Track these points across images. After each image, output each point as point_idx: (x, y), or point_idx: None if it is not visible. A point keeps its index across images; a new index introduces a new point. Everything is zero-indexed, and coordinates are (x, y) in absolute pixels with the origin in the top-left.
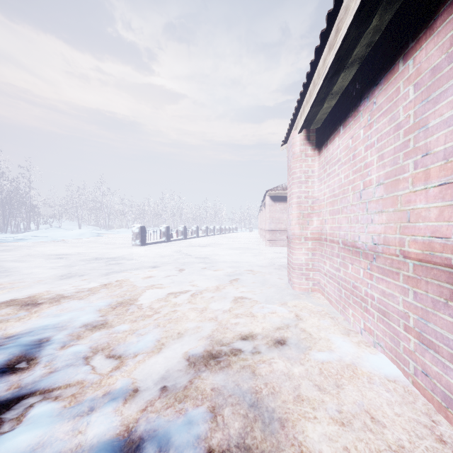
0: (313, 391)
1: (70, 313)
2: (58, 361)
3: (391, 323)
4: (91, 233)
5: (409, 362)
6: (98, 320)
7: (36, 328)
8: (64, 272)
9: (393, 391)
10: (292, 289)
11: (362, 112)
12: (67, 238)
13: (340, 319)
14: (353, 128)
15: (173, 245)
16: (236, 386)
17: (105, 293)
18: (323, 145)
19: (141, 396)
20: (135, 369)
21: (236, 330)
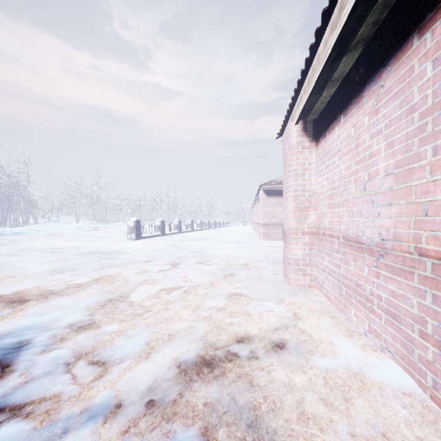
0: (318, 406)
1: (56, 312)
2: (35, 368)
3: (403, 328)
4: (88, 227)
5: (426, 373)
6: (85, 320)
7: (18, 329)
8: (56, 267)
9: (410, 408)
10: (288, 285)
11: (367, 97)
12: (64, 231)
13: (341, 318)
14: (356, 116)
15: (168, 239)
16: (232, 400)
17: (95, 289)
18: (321, 136)
19: (124, 412)
20: (120, 379)
21: (231, 331)
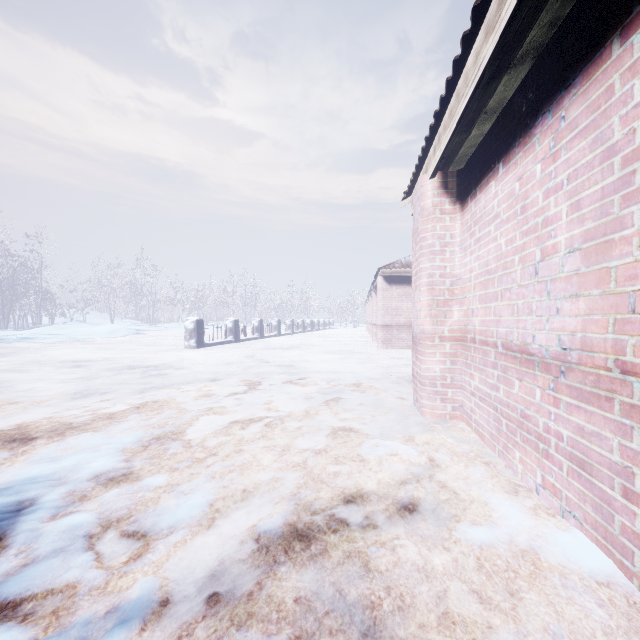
0: (469, 603)
1: (76, 456)
2: (41, 543)
3: (596, 482)
4: (128, 329)
5: (633, 551)
6: (119, 468)
7: (17, 482)
8: (79, 388)
9: (609, 606)
10: (421, 416)
11: (539, 135)
12: (93, 336)
13: (499, 466)
14: (522, 163)
15: (243, 347)
16: (338, 594)
17: (135, 421)
18: (469, 195)
19: (172, 613)
20: (168, 559)
21: (335, 486)
